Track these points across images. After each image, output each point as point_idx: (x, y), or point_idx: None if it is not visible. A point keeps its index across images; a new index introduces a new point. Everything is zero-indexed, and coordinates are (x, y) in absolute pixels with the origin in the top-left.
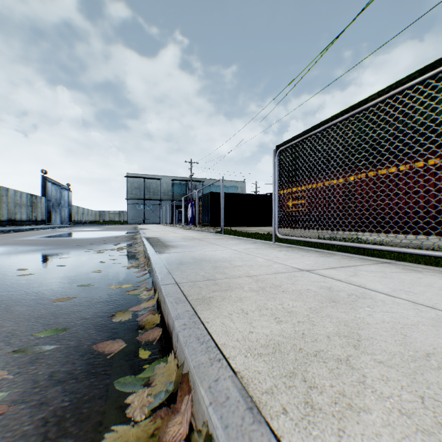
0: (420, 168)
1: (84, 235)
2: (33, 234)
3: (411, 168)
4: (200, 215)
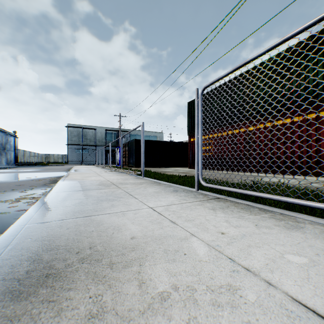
0: (312, 119)
1: (10, 177)
2: None
3: (305, 119)
4: (126, 158)
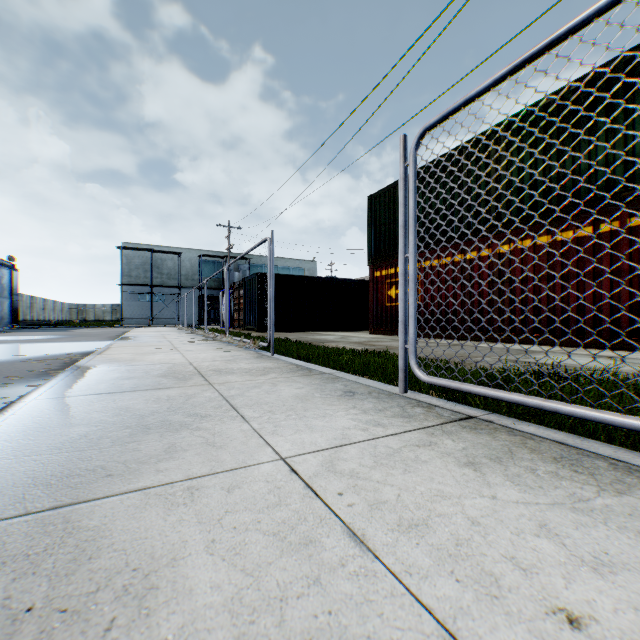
0: None
1: None
2: None
3: (625, 228)
4: (241, 311)
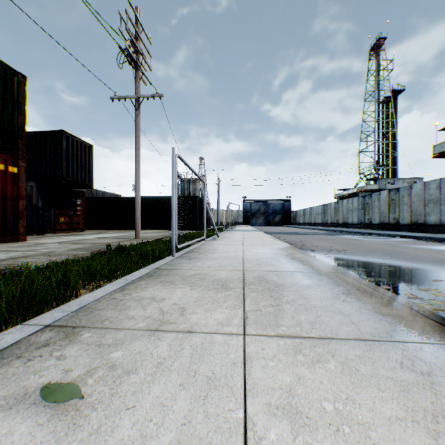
0: None
1: None
2: None
3: None
4: None
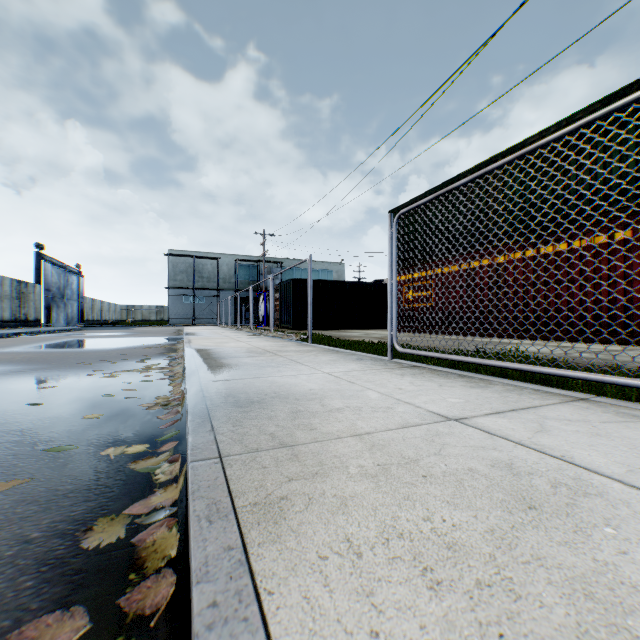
0: (602, 244)
1: (97, 344)
2: (16, 343)
3: (590, 245)
4: (277, 312)
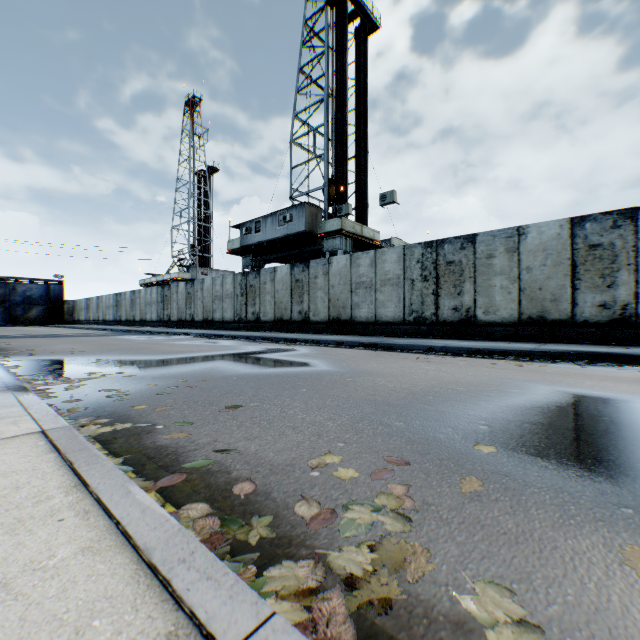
0: None
1: None
2: None
3: None
4: None
